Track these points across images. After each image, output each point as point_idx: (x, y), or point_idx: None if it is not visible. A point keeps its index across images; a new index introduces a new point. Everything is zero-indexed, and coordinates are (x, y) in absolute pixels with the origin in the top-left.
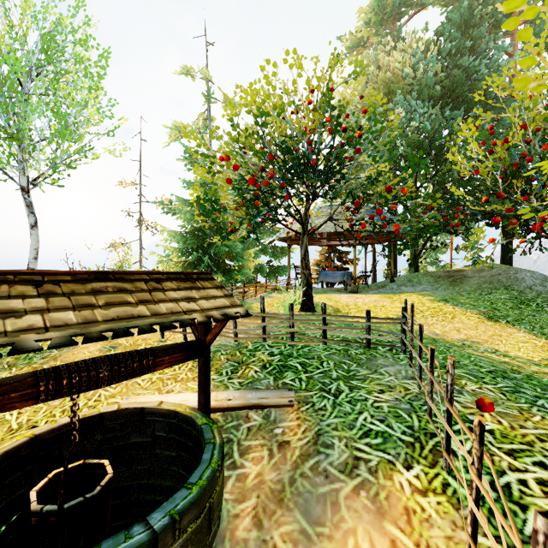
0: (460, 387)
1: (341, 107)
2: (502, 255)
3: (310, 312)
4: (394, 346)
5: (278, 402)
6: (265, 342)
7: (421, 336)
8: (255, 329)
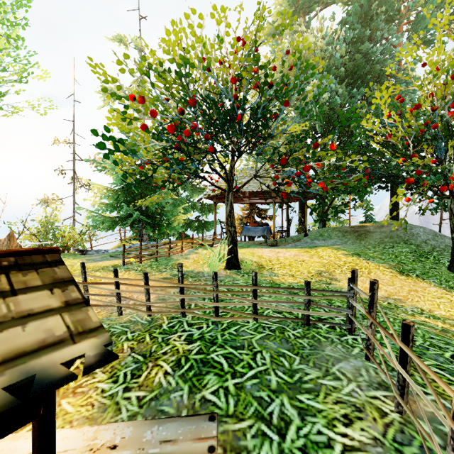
0: (450, 402)
1: (266, 63)
2: (390, 213)
3: (235, 269)
4: (338, 324)
5: (191, 453)
6: (183, 317)
7: (408, 339)
8: (172, 301)
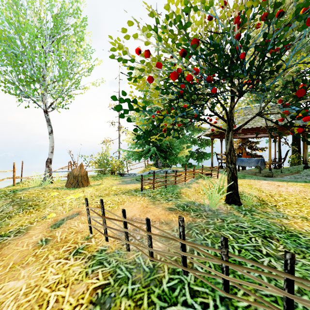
0: None
1: None
2: None
3: (235, 204)
4: None
5: None
6: (185, 274)
7: None
8: (173, 254)
